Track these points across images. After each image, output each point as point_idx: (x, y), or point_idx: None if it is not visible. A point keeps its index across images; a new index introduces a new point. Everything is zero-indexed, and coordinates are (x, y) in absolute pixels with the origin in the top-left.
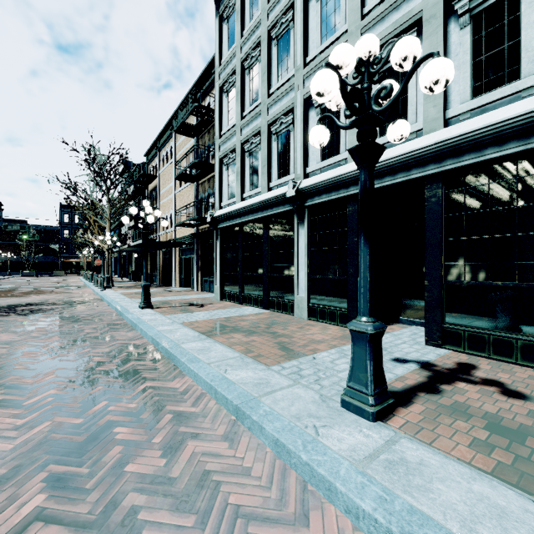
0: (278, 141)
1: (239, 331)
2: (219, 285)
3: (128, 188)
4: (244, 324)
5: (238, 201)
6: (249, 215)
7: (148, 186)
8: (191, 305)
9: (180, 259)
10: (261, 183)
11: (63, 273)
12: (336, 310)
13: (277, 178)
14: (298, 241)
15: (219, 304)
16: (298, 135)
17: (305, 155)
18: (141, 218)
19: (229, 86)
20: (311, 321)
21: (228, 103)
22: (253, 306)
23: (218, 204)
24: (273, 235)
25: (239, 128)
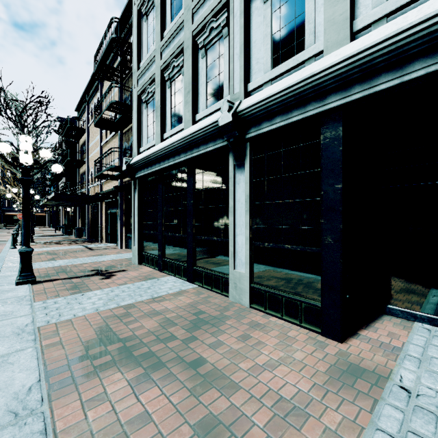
0: (206, 57)
1: (132, 356)
2: (136, 246)
3: (63, 144)
4: (149, 325)
5: (157, 143)
6: (170, 159)
7: (80, 141)
8: (95, 275)
9: (107, 214)
10: (184, 115)
11: (3, 226)
12: (299, 302)
13: (205, 108)
14: (235, 191)
15: (135, 270)
16: (235, 37)
17: (246, 65)
18: (17, 159)
19: (148, 5)
20: (256, 312)
21: (147, 28)
22: (175, 276)
23: (136, 149)
24: (200, 184)
25: (159, 51)
